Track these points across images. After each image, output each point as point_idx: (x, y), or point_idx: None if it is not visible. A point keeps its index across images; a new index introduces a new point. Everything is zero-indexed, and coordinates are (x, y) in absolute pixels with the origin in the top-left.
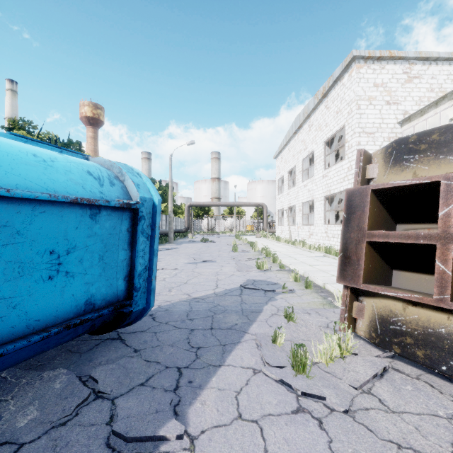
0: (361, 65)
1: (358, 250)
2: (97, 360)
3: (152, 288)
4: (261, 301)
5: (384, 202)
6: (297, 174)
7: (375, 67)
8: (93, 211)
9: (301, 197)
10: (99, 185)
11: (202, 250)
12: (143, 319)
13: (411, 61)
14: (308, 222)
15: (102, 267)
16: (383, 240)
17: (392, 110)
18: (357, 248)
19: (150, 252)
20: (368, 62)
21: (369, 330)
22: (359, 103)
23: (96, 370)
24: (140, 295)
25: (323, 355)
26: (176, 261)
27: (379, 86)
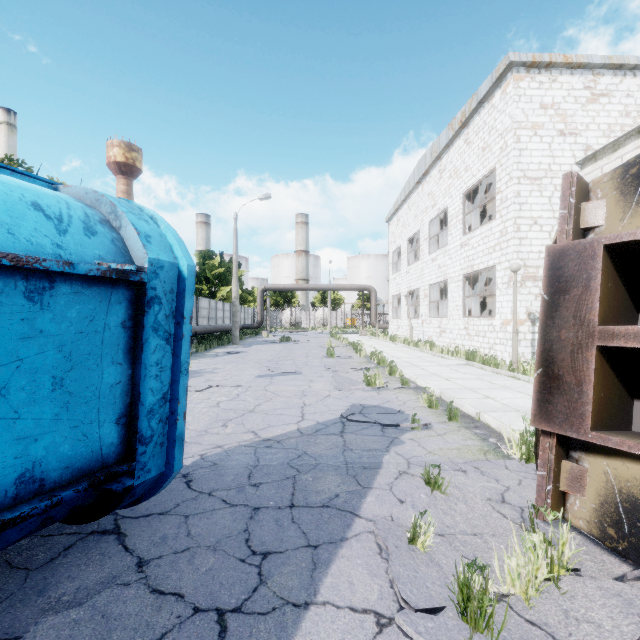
0: (521, 76)
1: (579, 365)
2: (55, 591)
3: (177, 435)
4: (378, 446)
5: (622, 270)
6: (421, 243)
7: (542, 79)
8: (33, 285)
9: (428, 277)
10: (55, 231)
11: (282, 356)
12: (169, 485)
13: (596, 71)
14: (437, 314)
15: (63, 402)
16: (637, 344)
17: (568, 143)
18: (575, 360)
19: (173, 366)
20: (532, 72)
21: (599, 520)
22: (519, 133)
23: (37, 629)
24: (153, 450)
25: (518, 579)
26: (241, 373)
27: (549, 108)
